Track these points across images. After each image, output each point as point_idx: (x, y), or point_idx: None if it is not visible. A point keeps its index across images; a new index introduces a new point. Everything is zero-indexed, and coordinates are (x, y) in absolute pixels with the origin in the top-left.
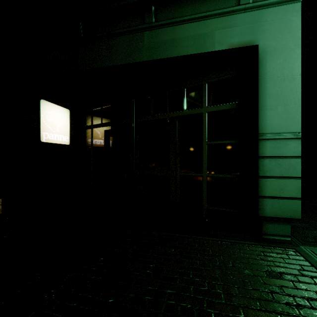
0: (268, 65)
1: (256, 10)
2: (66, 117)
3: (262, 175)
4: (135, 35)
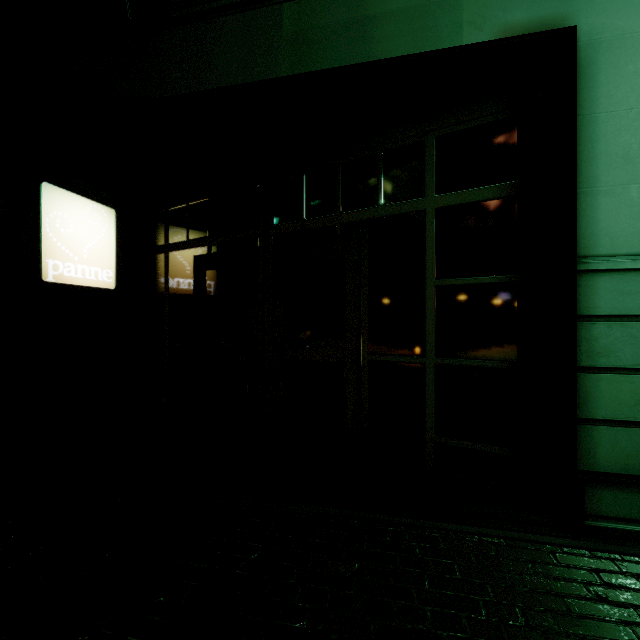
0: (603, 79)
1: None
2: (106, 225)
3: (587, 364)
4: (261, 14)
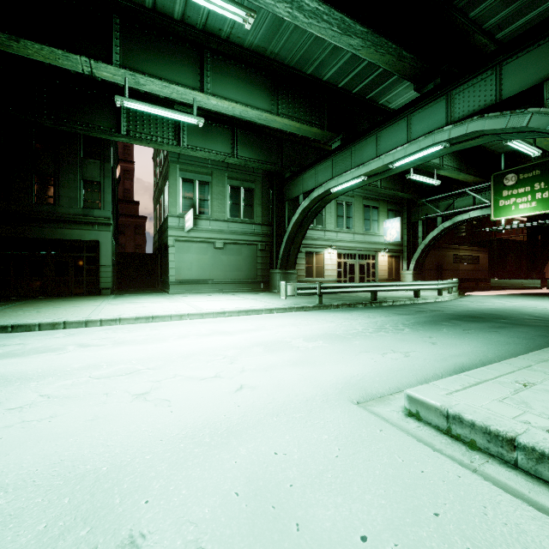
0: (102, 247)
1: (99, 231)
2: None
3: (101, 277)
4: (54, 229)
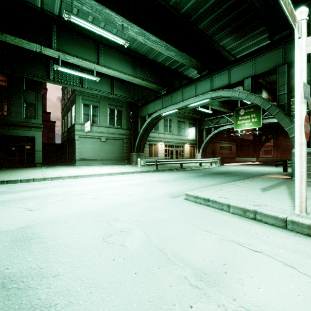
0: (36, 140)
1: (34, 131)
2: None
3: (35, 156)
4: (7, 130)
